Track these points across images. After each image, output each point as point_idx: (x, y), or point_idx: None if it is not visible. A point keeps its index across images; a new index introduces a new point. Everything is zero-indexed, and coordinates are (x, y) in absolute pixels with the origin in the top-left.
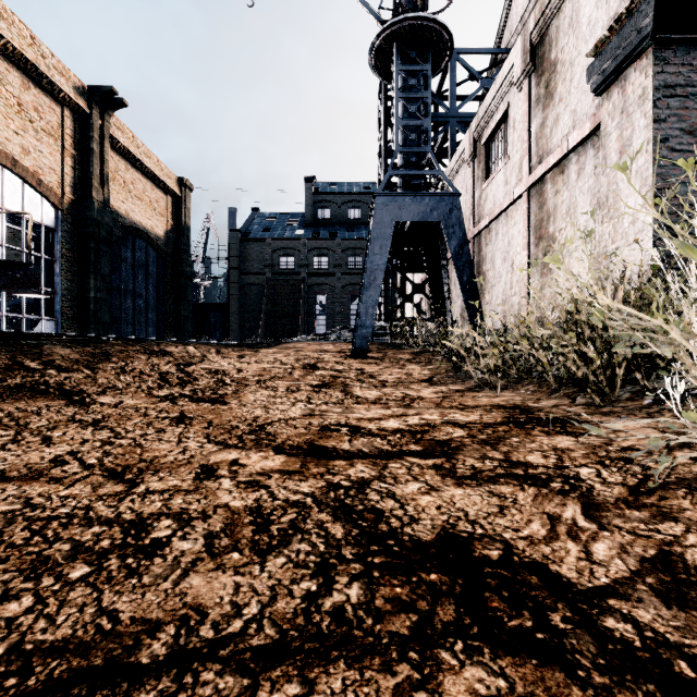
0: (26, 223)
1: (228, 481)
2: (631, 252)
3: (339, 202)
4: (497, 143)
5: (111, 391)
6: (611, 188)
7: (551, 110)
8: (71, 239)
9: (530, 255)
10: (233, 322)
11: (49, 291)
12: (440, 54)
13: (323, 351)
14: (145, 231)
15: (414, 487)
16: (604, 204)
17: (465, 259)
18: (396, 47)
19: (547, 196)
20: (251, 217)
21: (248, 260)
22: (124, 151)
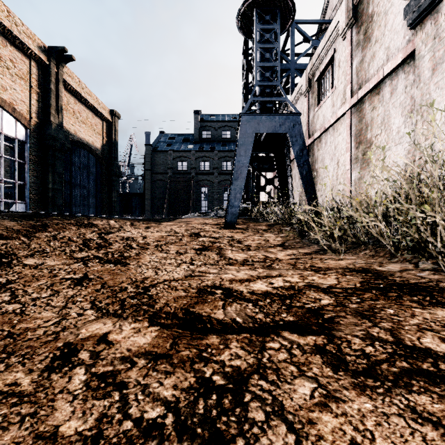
0: (7, 138)
1: (80, 375)
2: (443, 146)
3: (216, 126)
4: (325, 79)
5: (39, 254)
6: (424, 98)
7: (369, 49)
8: (36, 148)
9: (352, 155)
10: (147, 205)
11: (21, 183)
12: (286, 18)
13: (205, 223)
14: (88, 144)
15: (304, 391)
16: (418, 111)
17: (304, 159)
18: (256, 12)
19: (365, 112)
20: (159, 136)
21: (157, 165)
22: (73, 91)
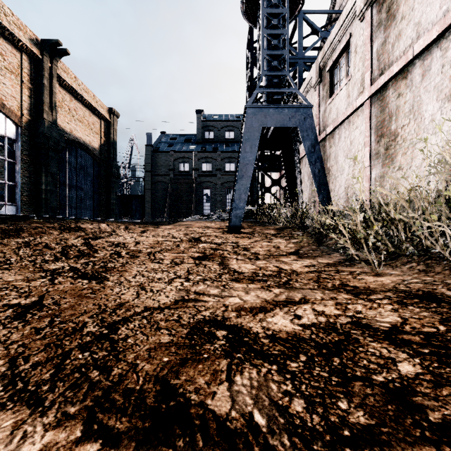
0: None
1: None
2: None
3: (219, 126)
4: (339, 68)
5: None
6: None
7: (393, 28)
8: (28, 147)
9: (372, 150)
10: (147, 208)
11: (11, 184)
12: (295, 2)
13: (207, 227)
14: (84, 144)
15: None
16: None
17: (316, 156)
18: None
19: (389, 100)
20: (160, 137)
21: (158, 166)
22: (69, 87)
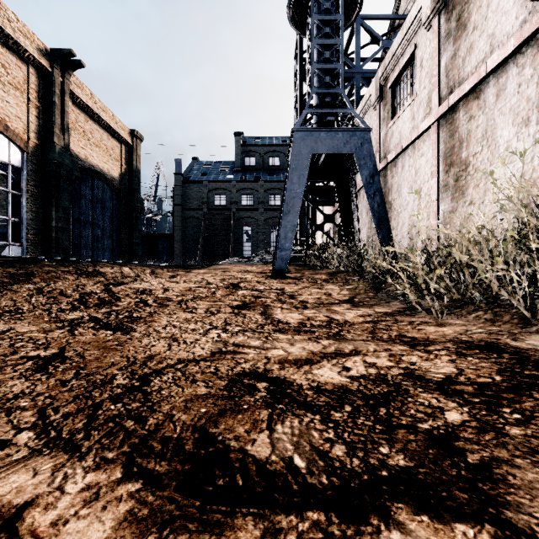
0: None
1: None
2: None
3: (262, 152)
4: (402, 85)
5: (8, 316)
6: None
7: (464, 40)
8: (35, 177)
9: (440, 181)
10: (177, 248)
11: (16, 220)
12: (351, 7)
13: (247, 271)
14: (102, 173)
15: None
16: None
17: (376, 188)
18: None
19: (459, 123)
20: (191, 164)
21: (189, 198)
22: (83, 106)
